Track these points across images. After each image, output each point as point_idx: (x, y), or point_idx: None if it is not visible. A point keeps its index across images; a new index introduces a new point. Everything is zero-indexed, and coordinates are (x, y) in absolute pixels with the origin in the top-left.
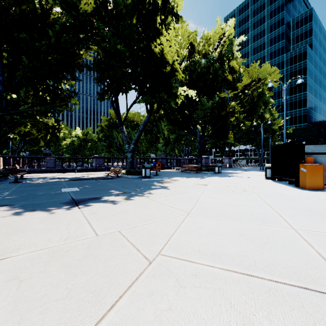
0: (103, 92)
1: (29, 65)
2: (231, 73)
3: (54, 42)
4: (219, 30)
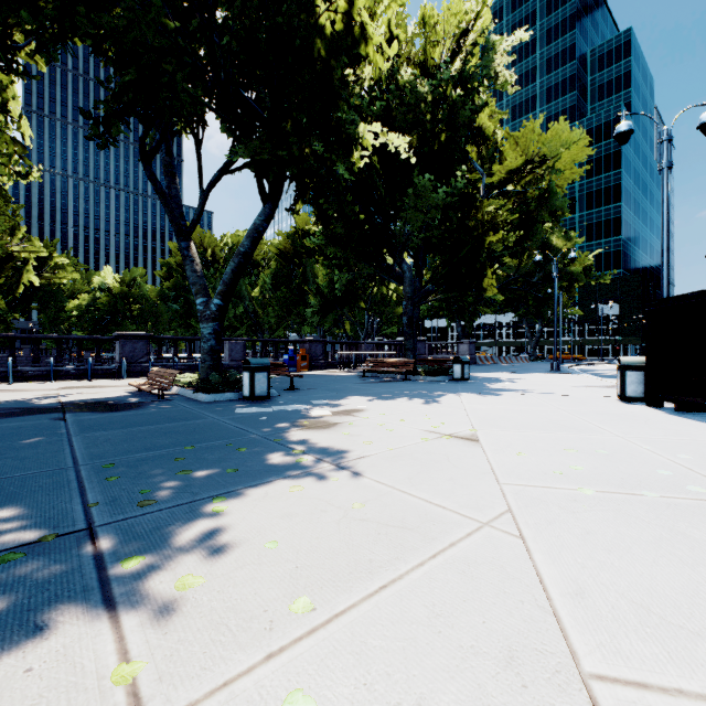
0: (106, 117)
1: None
2: (474, 143)
3: None
4: (461, 8)
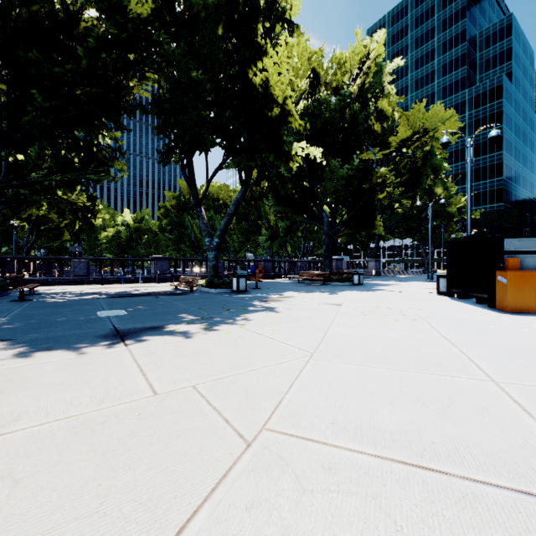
0: (167, 151)
1: (44, 105)
2: (378, 120)
3: (85, 67)
4: (360, 49)
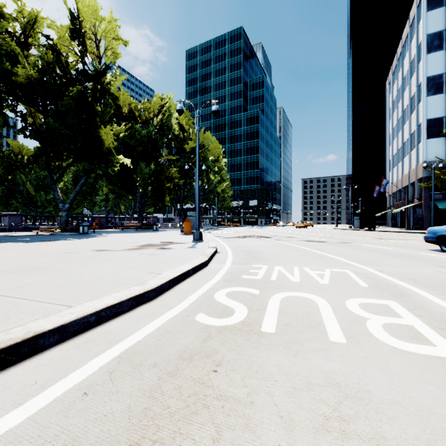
0: (36, 155)
1: None
2: (181, 131)
3: None
4: (160, 102)
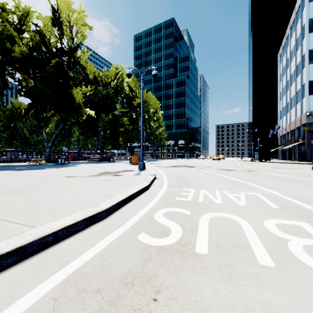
0: (28, 108)
1: None
2: (130, 91)
3: None
4: (115, 71)
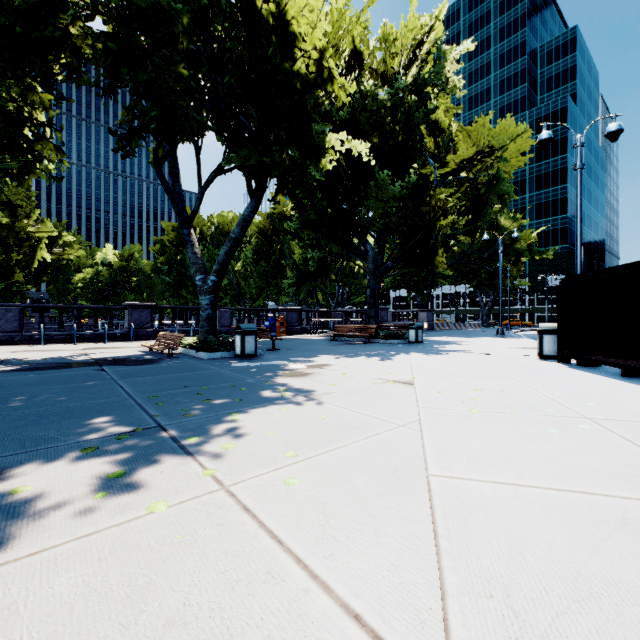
0: (128, 133)
1: None
2: (432, 135)
3: None
4: (416, 26)
